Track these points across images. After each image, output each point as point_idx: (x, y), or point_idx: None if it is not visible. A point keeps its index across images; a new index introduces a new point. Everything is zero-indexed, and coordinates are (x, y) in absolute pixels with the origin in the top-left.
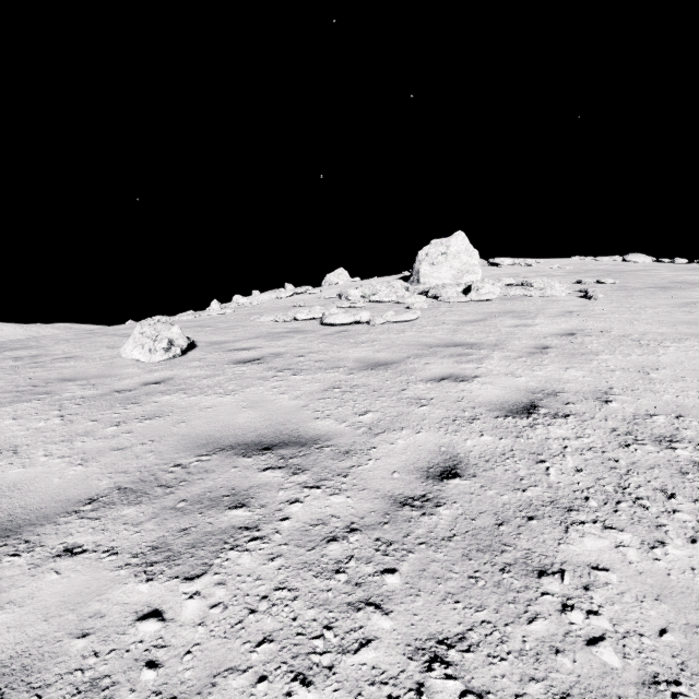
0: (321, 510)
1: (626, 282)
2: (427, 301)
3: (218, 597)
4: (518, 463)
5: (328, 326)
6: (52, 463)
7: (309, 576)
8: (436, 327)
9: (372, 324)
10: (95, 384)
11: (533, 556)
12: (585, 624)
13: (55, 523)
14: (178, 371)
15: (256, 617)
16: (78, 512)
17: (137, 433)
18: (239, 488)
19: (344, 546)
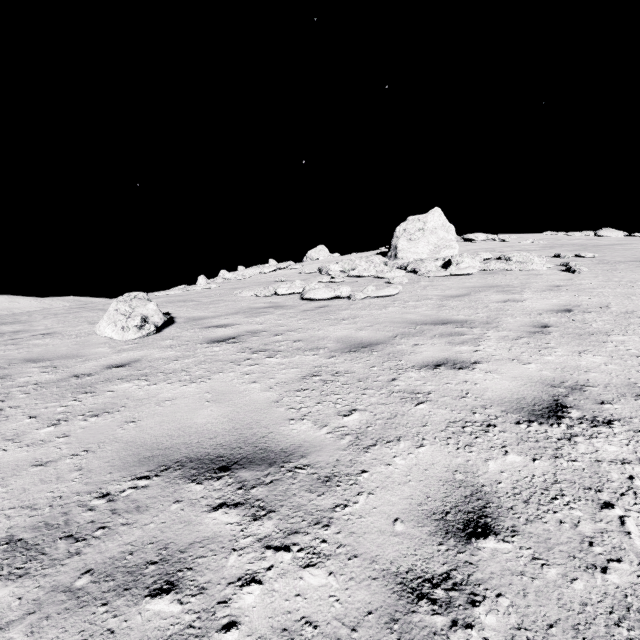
0: (289, 605)
1: (605, 255)
2: (406, 276)
3: None
4: (573, 508)
5: (308, 300)
6: None
7: None
8: (419, 302)
9: (353, 299)
10: (57, 367)
11: None
12: None
13: None
14: (147, 352)
15: None
16: None
17: (73, 437)
18: (174, 546)
19: None
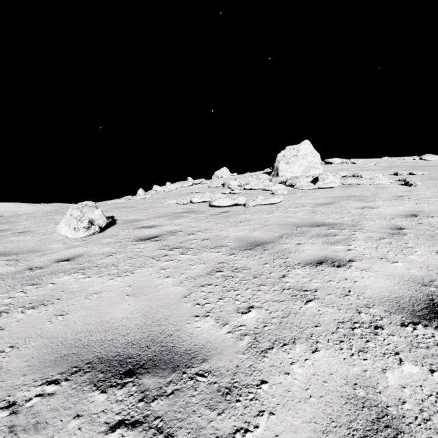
0: None
1: (431, 173)
2: (286, 189)
3: None
4: None
5: (214, 207)
6: None
7: None
8: (297, 208)
9: (247, 206)
10: (19, 260)
11: None
12: None
13: None
14: (90, 248)
15: None
16: None
17: (7, 330)
18: None
19: None
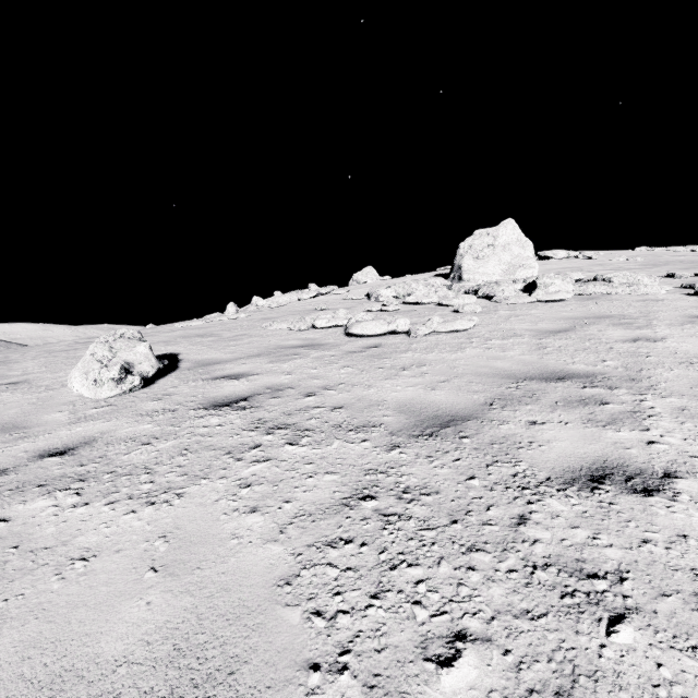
0: None
1: None
2: (478, 303)
3: None
4: None
5: (354, 337)
6: None
7: None
8: (506, 340)
9: (414, 336)
10: None
11: None
12: None
13: None
14: (114, 423)
15: None
16: None
17: None
18: None
19: None
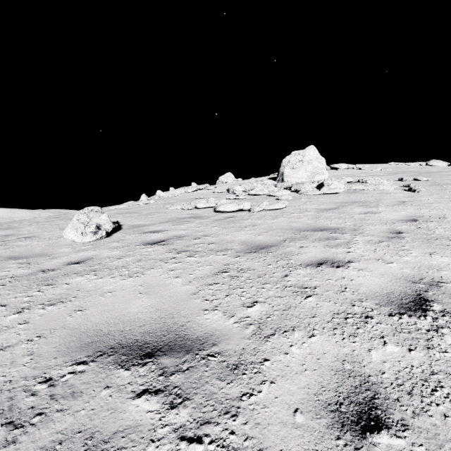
0: None
1: (436, 179)
2: (291, 194)
3: None
4: None
5: (219, 212)
6: None
7: None
8: (301, 213)
9: (252, 212)
10: (30, 263)
11: None
12: None
13: None
14: (99, 251)
15: None
16: None
17: (31, 323)
18: (99, 436)
19: None
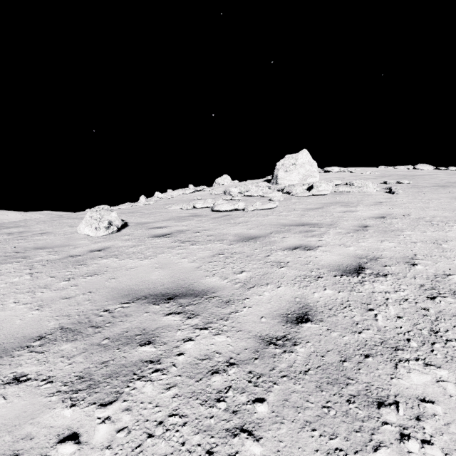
0: (208, 347)
1: (417, 182)
2: (283, 196)
3: (124, 422)
4: (353, 311)
5: (216, 212)
6: (18, 308)
7: (196, 404)
8: (289, 212)
9: (246, 211)
10: (57, 251)
11: (372, 389)
12: (422, 453)
13: (10, 356)
14: (114, 242)
15: (152, 441)
16: (29, 347)
17: (80, 286)
18: (148, 329)
19: (224, 378)
